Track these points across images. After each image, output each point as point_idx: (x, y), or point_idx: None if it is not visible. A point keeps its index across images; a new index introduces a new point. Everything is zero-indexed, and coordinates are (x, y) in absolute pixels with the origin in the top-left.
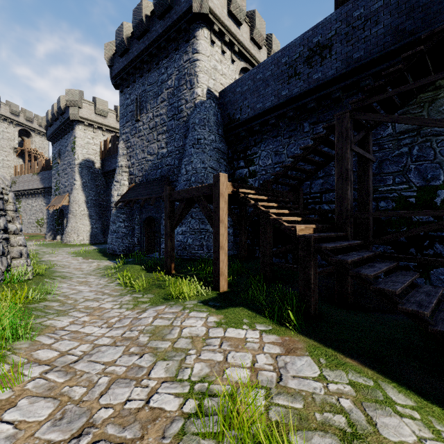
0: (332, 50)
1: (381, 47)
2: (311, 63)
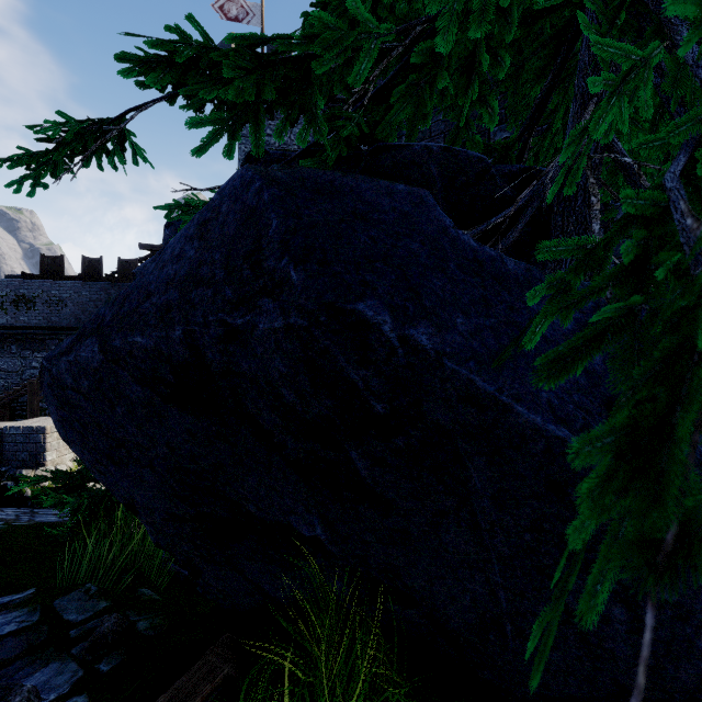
0: (36, 307)
1: (69, 322)
2: (19, 307)
